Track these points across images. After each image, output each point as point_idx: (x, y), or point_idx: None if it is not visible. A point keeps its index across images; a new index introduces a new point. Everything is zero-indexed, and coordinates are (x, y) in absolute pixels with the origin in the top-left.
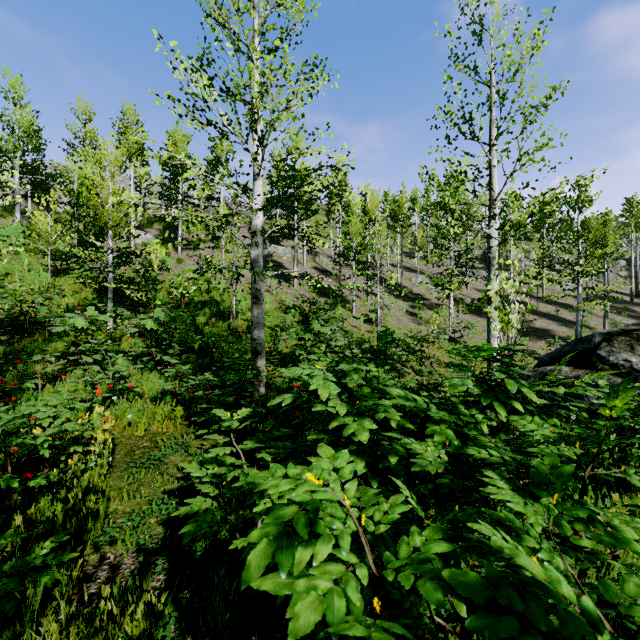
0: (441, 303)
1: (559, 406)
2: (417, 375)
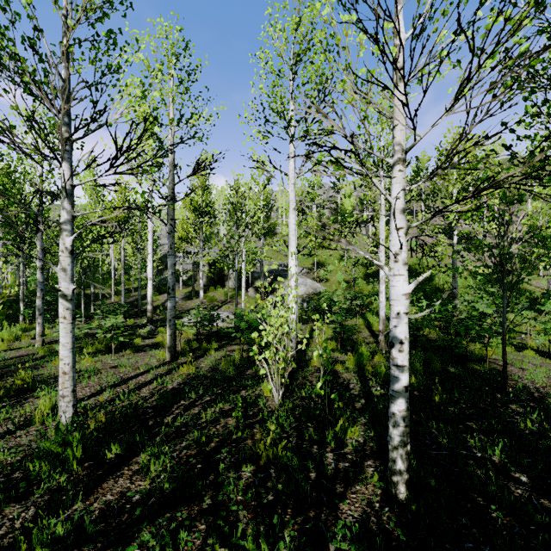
0: None
1: None
2: None
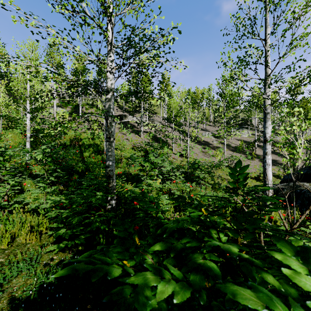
0: (218, 146)
1: (306, 209)
2: (212, 187)
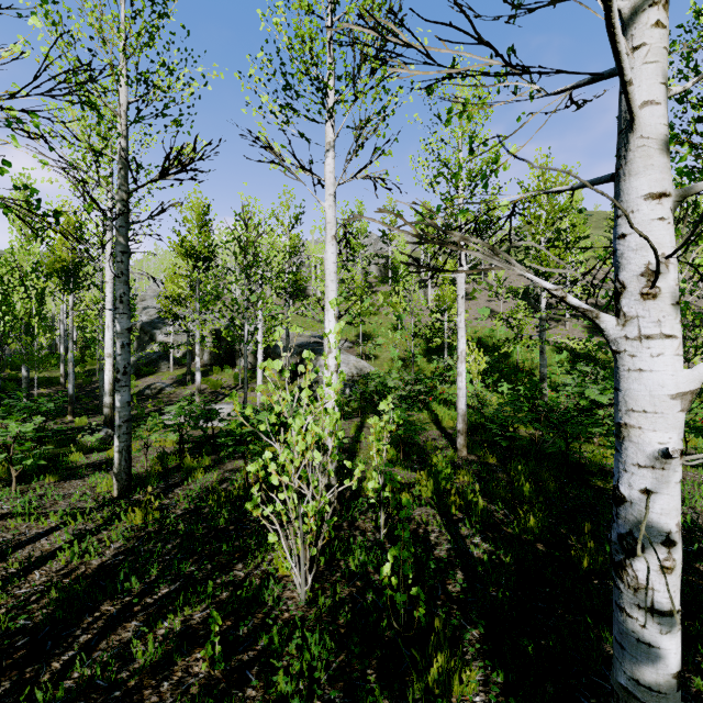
0: None
1: None
2: None
